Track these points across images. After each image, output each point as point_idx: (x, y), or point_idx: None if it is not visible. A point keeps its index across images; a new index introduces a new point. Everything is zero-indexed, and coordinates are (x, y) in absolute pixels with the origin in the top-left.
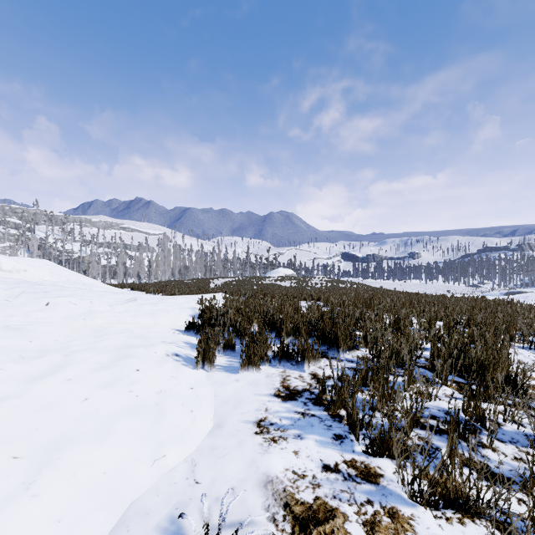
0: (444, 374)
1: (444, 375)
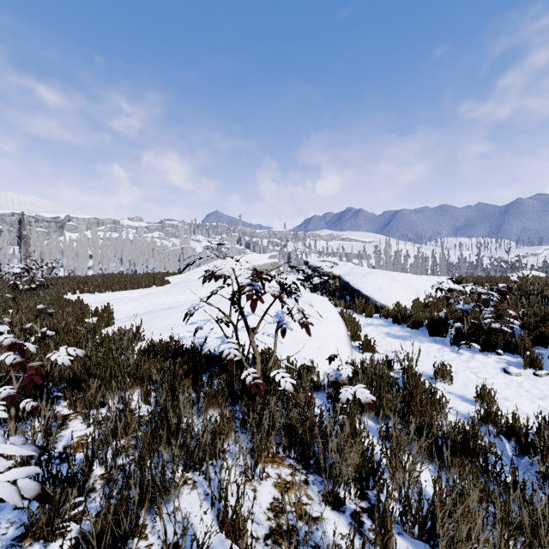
0: (544, 282)
1: (544, 283)
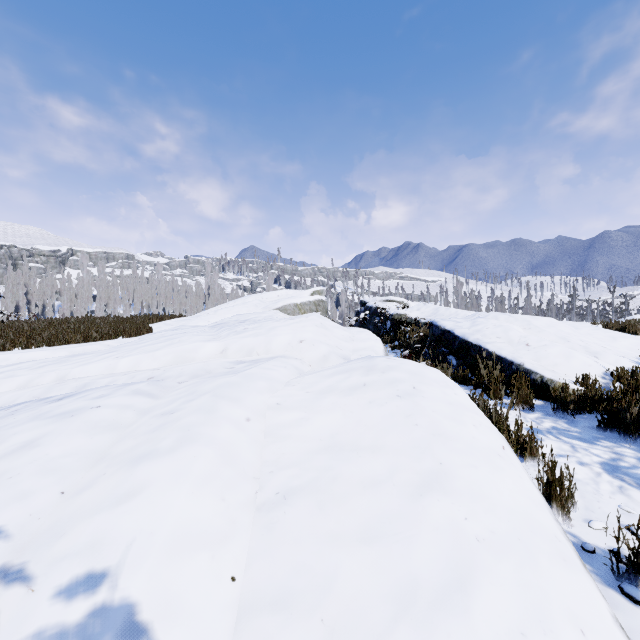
0: None
1: None
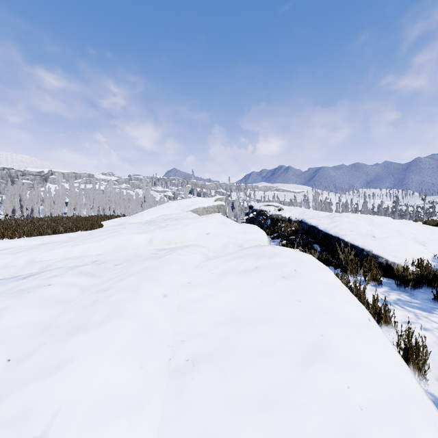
0: None
1: None
